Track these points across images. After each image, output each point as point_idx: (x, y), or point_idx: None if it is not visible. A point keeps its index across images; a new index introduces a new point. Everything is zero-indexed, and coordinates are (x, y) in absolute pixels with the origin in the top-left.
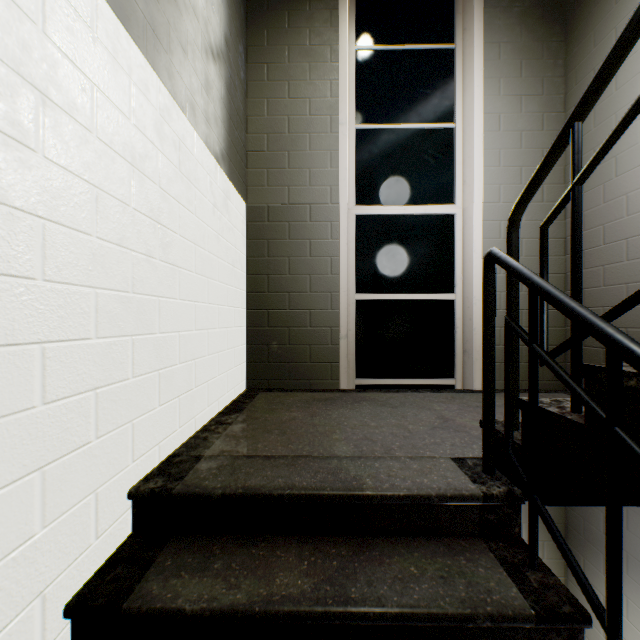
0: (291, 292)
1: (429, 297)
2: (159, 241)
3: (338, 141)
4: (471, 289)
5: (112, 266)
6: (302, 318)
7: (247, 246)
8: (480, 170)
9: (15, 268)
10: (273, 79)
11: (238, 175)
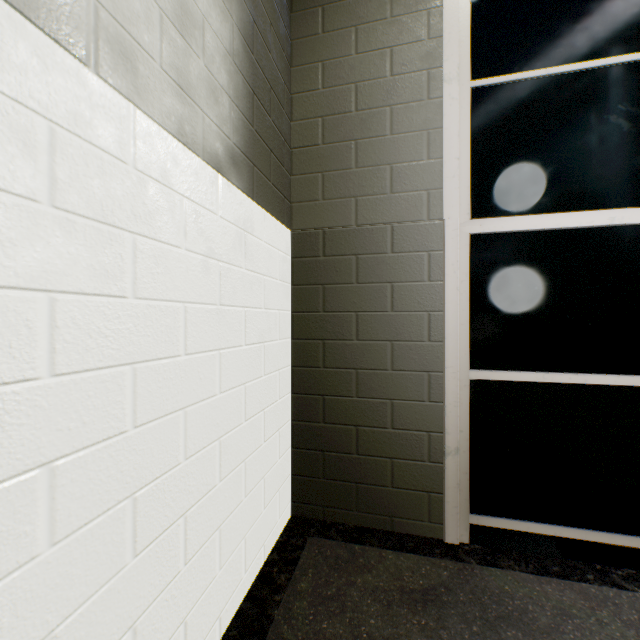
0: (360, 369)
1: (620, 381)
2: None
3: (441, 111)
4: None
5: None
6: (378, 412)
7: (292, 295)
8: None
9: None
10: (331, 28)
11: (273, 187)
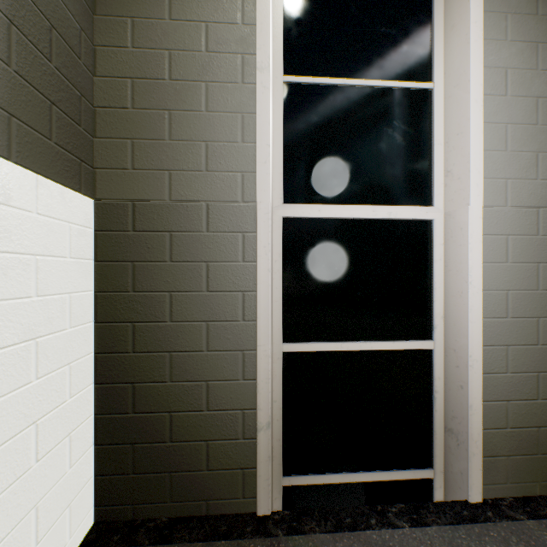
0: (174, 351)
1: (395, 346)
2: None
3: (255, 97)
4: (464, 341)
5: None
6: (193, 395)
7: (95, 272)
8: (479, 155)
9: None
10: None
11: (58, 148)
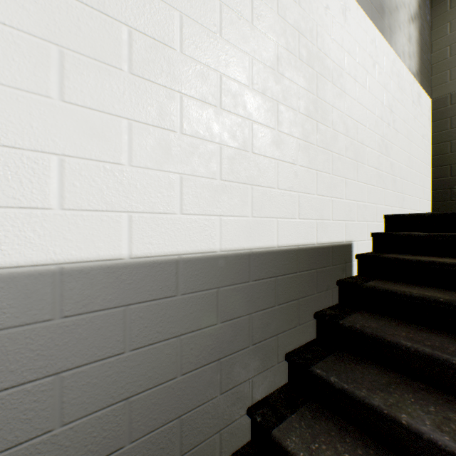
0: None
1: None
2: (391, 119)
3: None
4: None
5: (379, 127)
6: None
7: (431, 127)
8: None
9: (363, 123)
10: (454, 5)
11: (425, 82)
